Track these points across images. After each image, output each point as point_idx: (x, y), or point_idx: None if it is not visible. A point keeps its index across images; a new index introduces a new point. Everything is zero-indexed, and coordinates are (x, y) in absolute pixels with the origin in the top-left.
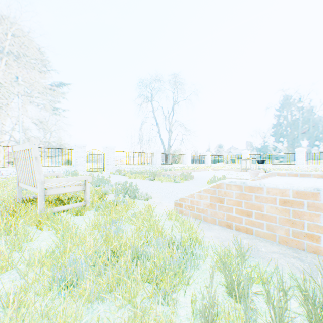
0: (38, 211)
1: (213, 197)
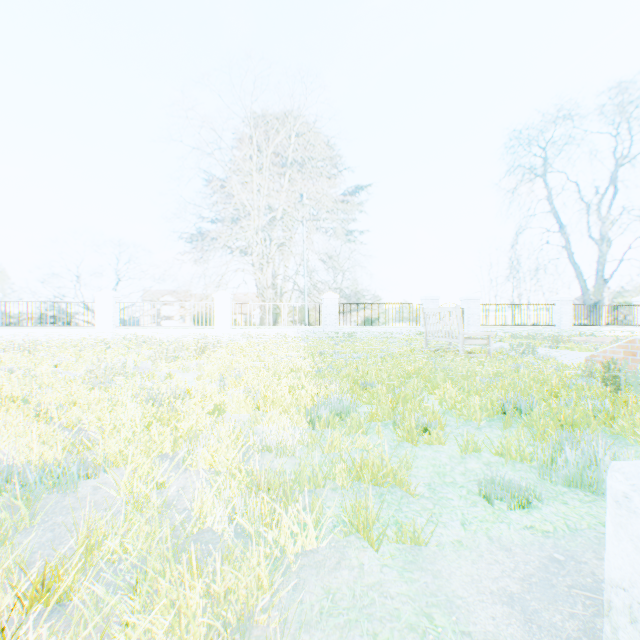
0: (459, 354)
1: (625, 352)
